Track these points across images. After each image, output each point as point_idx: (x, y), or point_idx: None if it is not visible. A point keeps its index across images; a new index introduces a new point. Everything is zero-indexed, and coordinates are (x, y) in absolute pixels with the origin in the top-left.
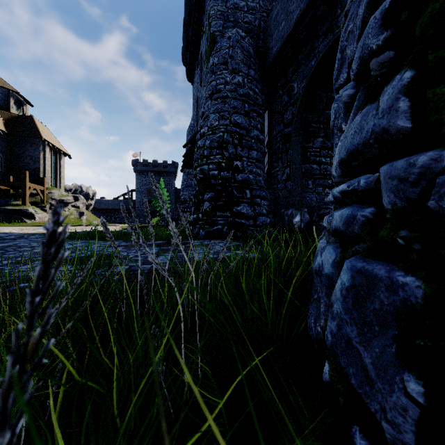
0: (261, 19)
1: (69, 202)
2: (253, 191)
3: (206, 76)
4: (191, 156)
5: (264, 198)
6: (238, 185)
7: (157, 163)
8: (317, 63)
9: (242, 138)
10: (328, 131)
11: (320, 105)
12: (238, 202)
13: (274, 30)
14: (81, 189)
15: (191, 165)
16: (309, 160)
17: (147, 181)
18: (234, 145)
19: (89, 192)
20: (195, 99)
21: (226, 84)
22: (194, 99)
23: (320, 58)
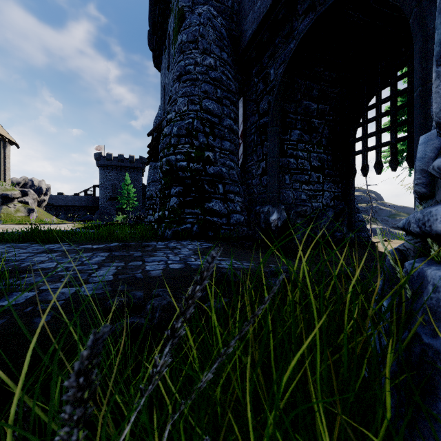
0: (234, 0)
1: (15, 197)
2: (226, 186)
3: (174, 57)
4: (157, 148)
5: (238, 194)
6: (209, 179)
7: (123, 158)
8: (297, 44)
9: (214, 127)
10: (305, 123)
11: (298, 94)
12: (209, 198)
13: (249, 11)
14: (32, 183)
15: (158, 158)
16: (286, 154)
17: (111, 176)
18: (205, 134)
19: (42, 187)
20: (163, 86)
21: (196, 65)
22: (161, 86)
23: (300, 39)
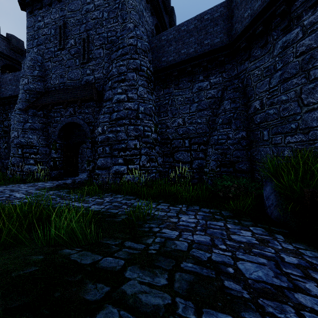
0: None
1: None
2: None
3: None
4: None
5: None
6: None
7: None
8: None
9: None
10: None
11: None
12: None
13: None
14: None
15: None
16: None
17: None
18: None
19: None
20: None
21: None
22: None
23: None
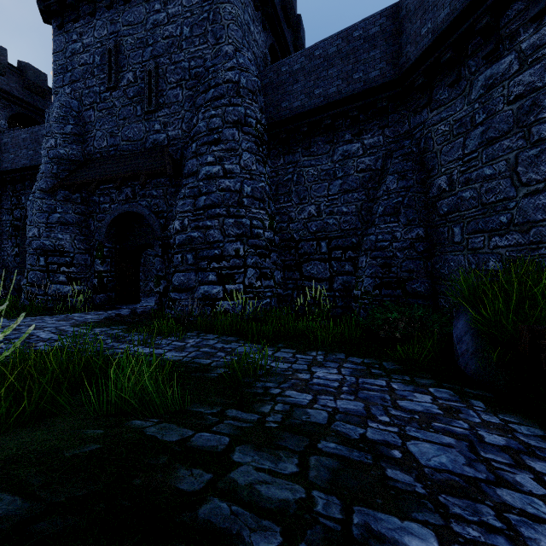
0: None
1: None
2: None
3: None
4: None
5: None
6: None
7: None
8: None
9: None
10: None
11: None
12: None
13: (5, 152)
14: None
15: None
16: None
17: None
18: None
19: None
20: None
21: None
22: None
23: None
